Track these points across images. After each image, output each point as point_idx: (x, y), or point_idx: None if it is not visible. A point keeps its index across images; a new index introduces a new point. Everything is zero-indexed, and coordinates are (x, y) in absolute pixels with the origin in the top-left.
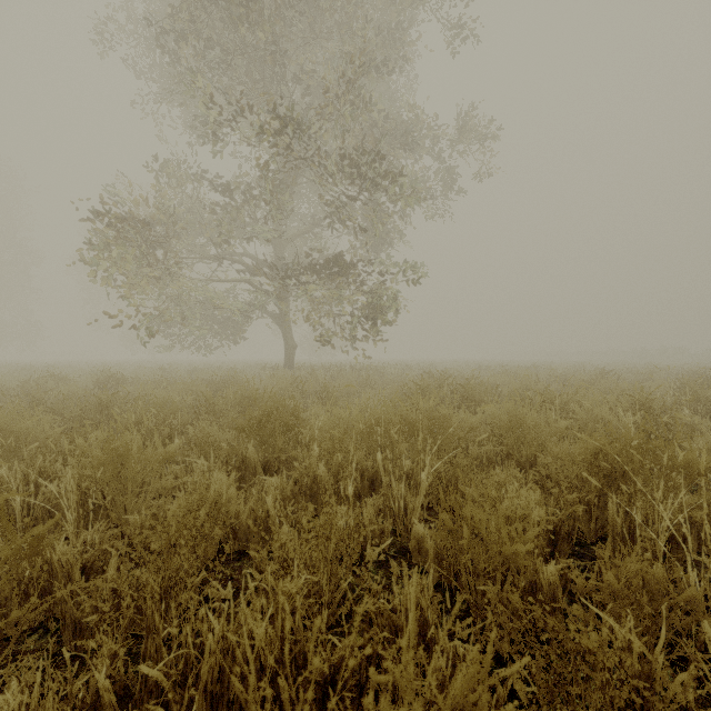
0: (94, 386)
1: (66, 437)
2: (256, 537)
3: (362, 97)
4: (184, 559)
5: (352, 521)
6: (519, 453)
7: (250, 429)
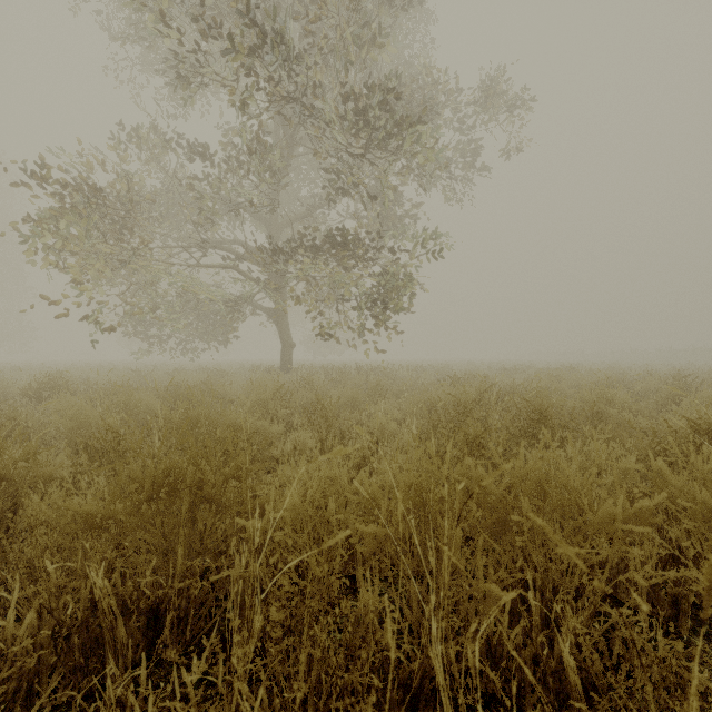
0: (22, 394)
1: None
2: None
3: (371, 27)
4: None
5: None
6: None
7: (123, 520)
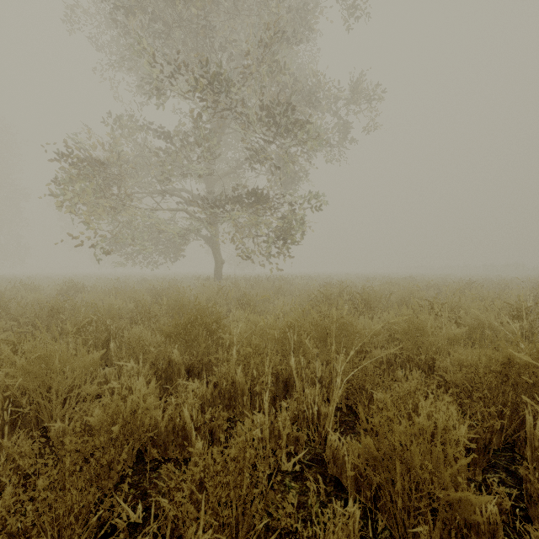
0: (59, 293)
1: (6, 343)
2: (174, 444)
3: (276, 61)
4: (75, 501)
5: (268, 433)
6: (418, 357)
7: (176, 334)
